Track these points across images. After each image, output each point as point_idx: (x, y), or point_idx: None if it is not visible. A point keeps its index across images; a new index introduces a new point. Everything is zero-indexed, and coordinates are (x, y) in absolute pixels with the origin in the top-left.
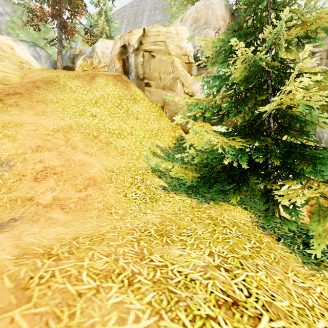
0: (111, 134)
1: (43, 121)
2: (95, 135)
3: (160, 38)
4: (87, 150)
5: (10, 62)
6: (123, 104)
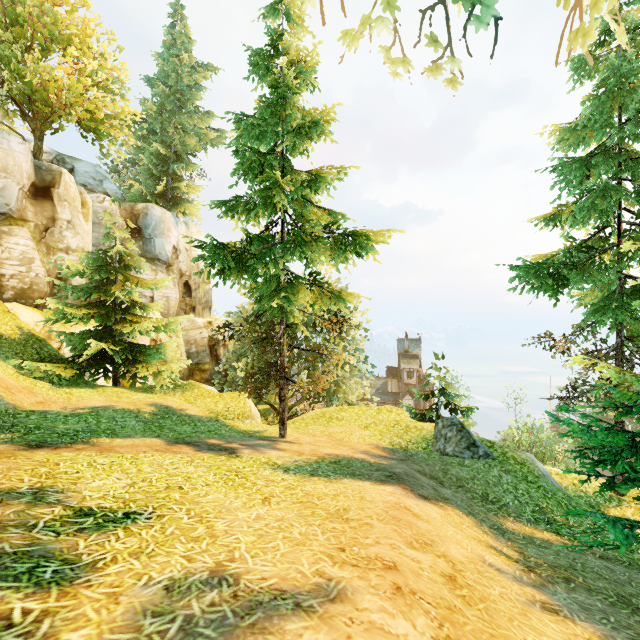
0: None
1: None
2: None
3: None
4: None
5: None
6: None
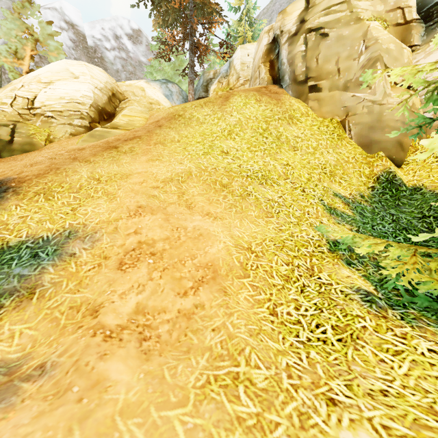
0: (250, 179)
1: (155, 169)
2: (223, 183)
3: None
4: (209, 210)
5: (139, 105)
6: (270, 128)
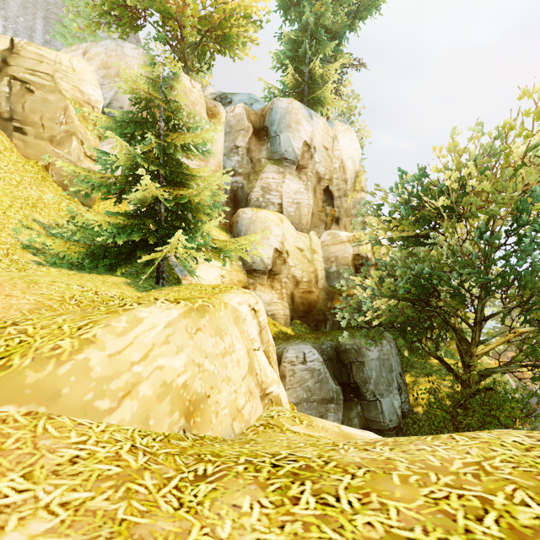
0: None
1: None
2: None
3: (43, 67)
4: None
5: None
6: None
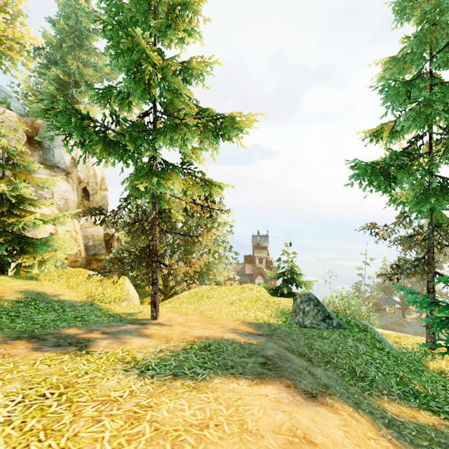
0: None
1: None
2: None
3: None
4: None
5: None
6: None
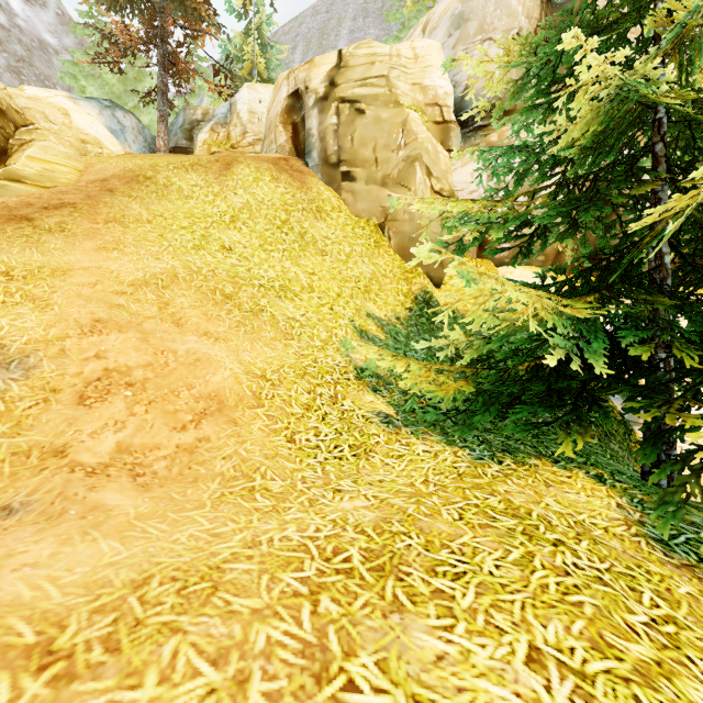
0: (264, 290)
1: (115, 264)
2: (227, 293)
3: (375, 69)
4: (207, 329)
5: (60, 141)
6: (292, 221)
